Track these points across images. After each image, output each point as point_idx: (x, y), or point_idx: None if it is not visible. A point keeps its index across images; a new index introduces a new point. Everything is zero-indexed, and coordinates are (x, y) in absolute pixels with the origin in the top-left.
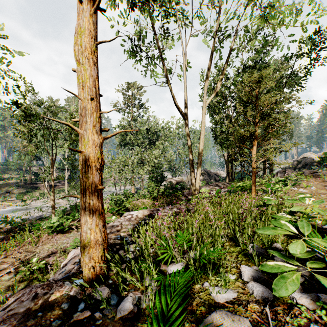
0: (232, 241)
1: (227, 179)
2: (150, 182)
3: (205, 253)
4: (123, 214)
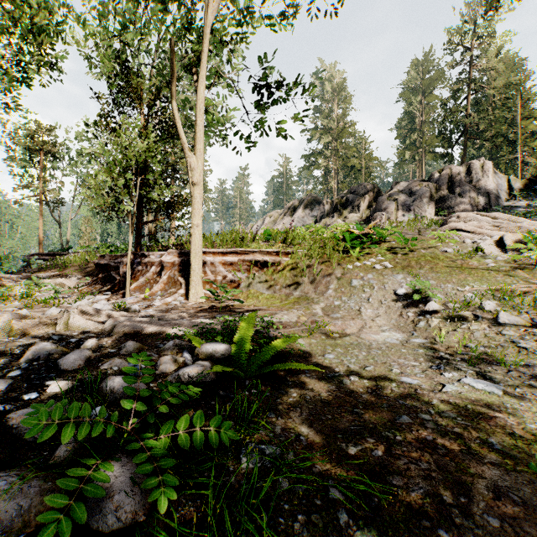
0: None
1: None
2: None
3: None
4: None
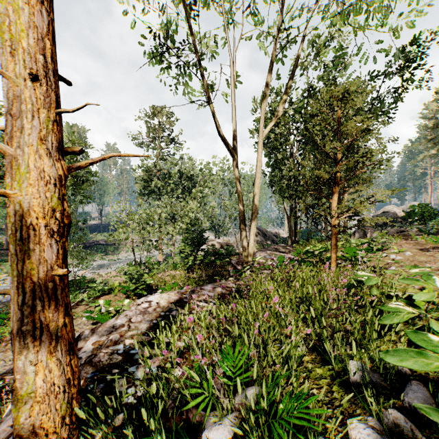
0: (316, 354)
1: (289, 240)
2: (183, 246)
3: (280, 405)
4: (142, 294)
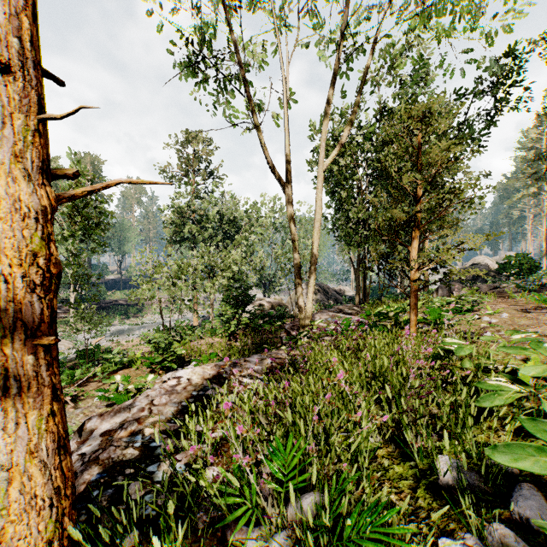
0: (393, 446)
1: (357, 299)
2: (224, 307)
3: (349, 522)
4: (172, 367)
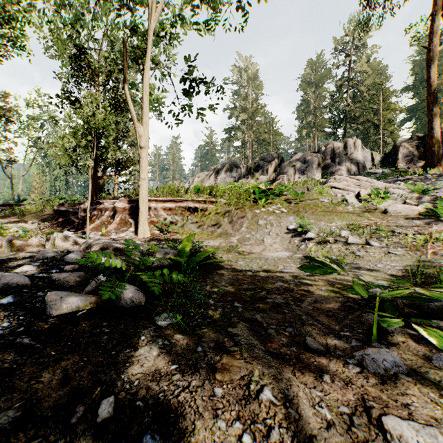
0: None
1: None
2: None
3: None
4: None
